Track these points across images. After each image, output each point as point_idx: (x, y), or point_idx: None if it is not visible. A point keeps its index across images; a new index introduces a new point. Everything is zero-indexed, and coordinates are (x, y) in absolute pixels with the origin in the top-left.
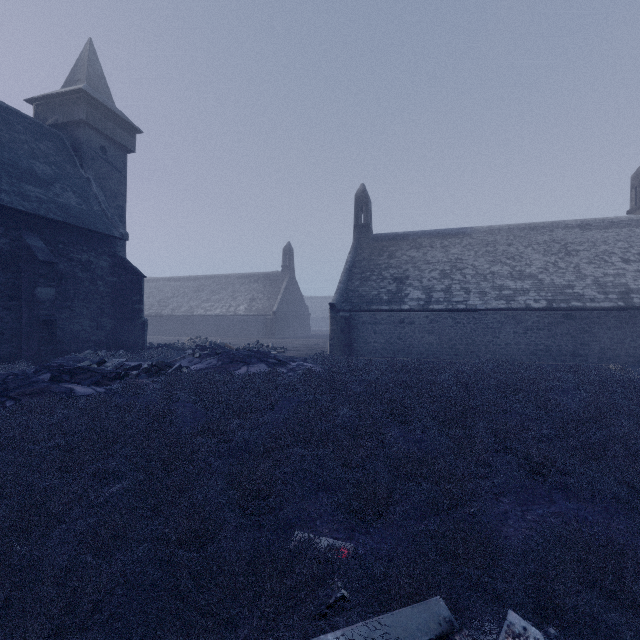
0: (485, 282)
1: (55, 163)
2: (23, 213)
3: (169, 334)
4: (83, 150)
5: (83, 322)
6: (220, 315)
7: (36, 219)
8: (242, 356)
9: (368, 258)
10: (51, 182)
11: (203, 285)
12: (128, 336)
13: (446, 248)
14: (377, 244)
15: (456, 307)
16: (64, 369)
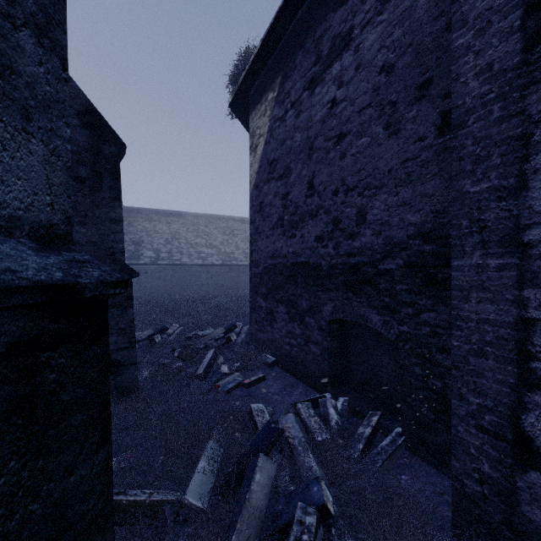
0: (192, 248)
1: None
2: None
3: None
4: None
5: None
6: None
7: None
8: None
9: None
10: None
11: None
12: None
13: (169, 224)
14: None
15: (175, 263)
16: None
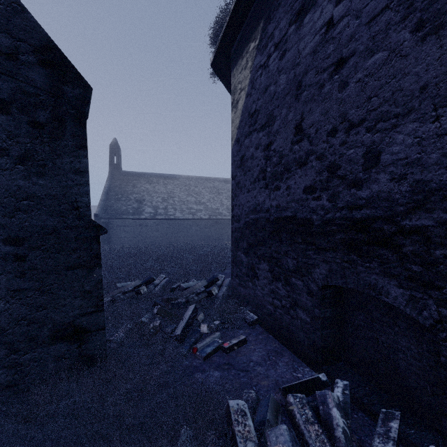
0: (184, 205)
1: None
2: None
3: None
4: None
5: None
6: None
7: None
8: None
9: (120, 186)
10: None
11: None
12: None
13: (166, 185)
14: (125, 178)
15: (170, 217)
16: None
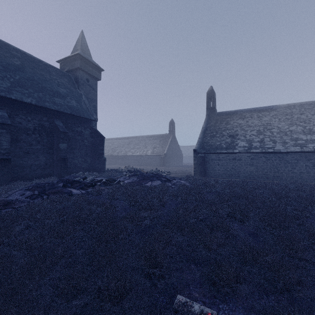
0: (286, 136)
1: (67, 88)
2: (54, 111)
3: (116, 164)
4: (79, 81)
5: (78, 159)
6: (139, 155)
7: (59, 113)
8: (149, 176)
9: (214, 125)
10: (66, 96)
11: (131, 141)
12: (97, 165)
13: (260, 118)
14: (219, 117)
15: (267, 151)
16: (68, 181)
